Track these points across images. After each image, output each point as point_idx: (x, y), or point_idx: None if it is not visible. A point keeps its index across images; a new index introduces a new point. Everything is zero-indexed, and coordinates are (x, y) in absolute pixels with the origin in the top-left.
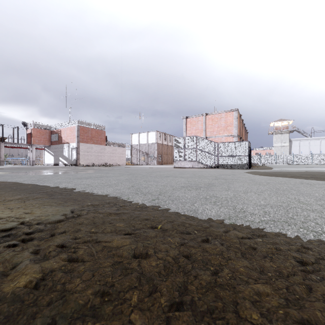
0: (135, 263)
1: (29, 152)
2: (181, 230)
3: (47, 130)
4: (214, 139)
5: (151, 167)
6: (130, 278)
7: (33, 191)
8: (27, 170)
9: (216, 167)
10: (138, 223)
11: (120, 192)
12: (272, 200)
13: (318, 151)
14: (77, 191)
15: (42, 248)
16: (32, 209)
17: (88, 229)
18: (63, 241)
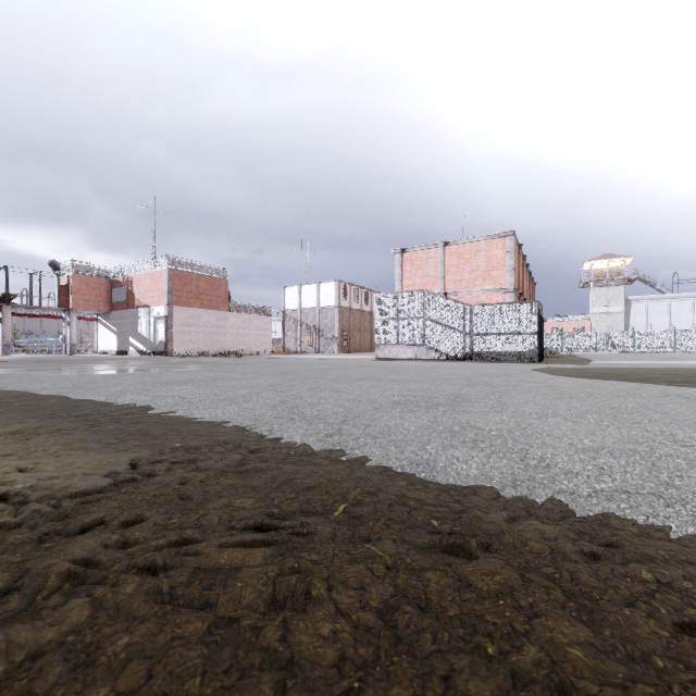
0: (273, 628)
1: (65, 326)
2: (398, 520)
3: (104, 278)
4: (463, 297)
5: (325, 359)
6: (254, 685)
7: (55, 414)
8: (57, 366)
9: (467, 359)
10: (289, 497)
11: (252, 416)
12: (609, 436)
13: (688, 323)
14: (157, 413)
15: (32, 573)
16: (39, 460)
17: (161, 515)
18: (91, 553)
